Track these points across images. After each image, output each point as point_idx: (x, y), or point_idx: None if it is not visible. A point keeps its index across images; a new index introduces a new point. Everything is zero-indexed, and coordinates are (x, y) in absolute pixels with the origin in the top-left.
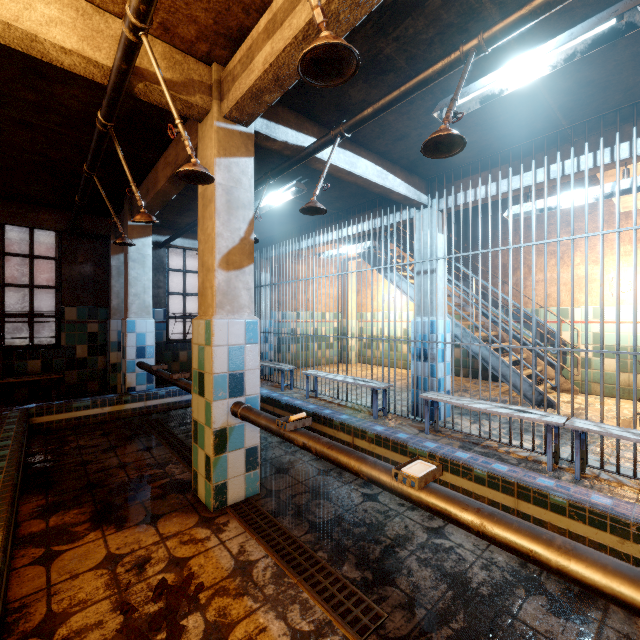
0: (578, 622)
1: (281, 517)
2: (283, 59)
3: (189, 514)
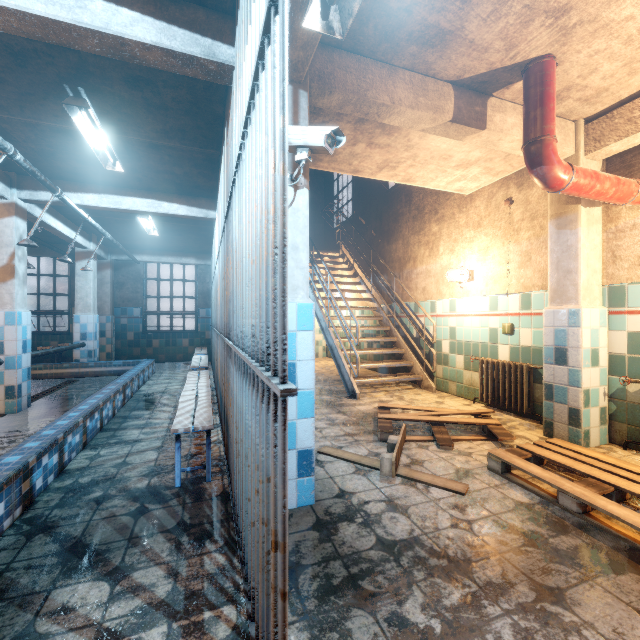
0: None
1: None
2: None
3: None
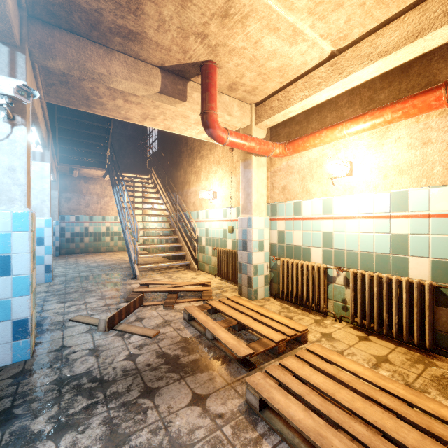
0: None
1: None
2: None
3: None
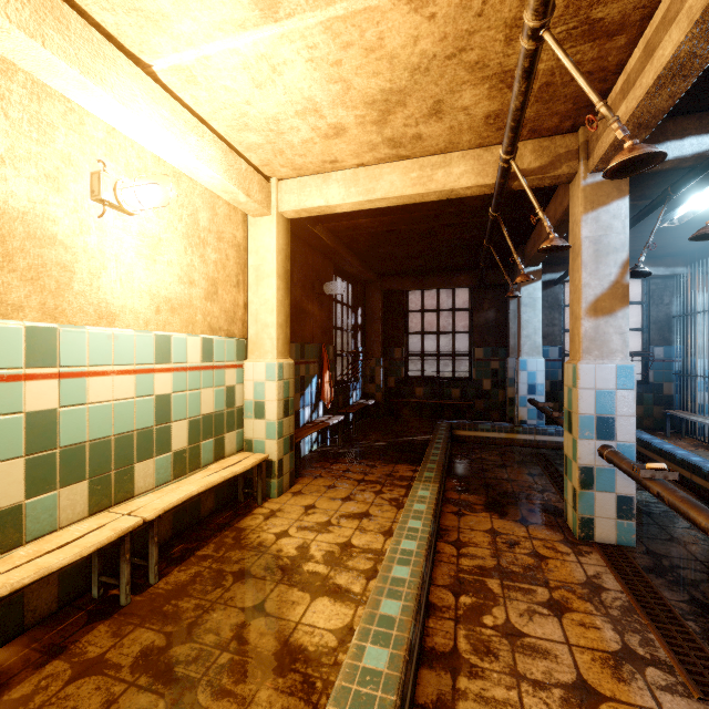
0: None
1: (653, 575)
2: (639, 111)
3: (555, 532)
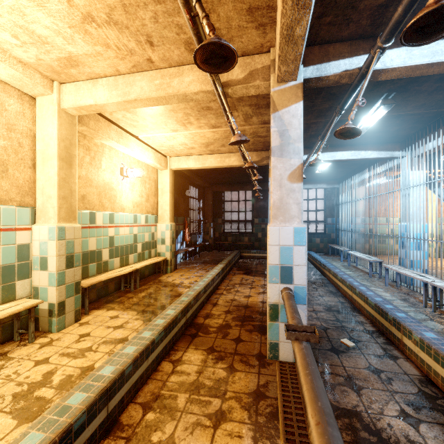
0: (327, 311)
1: None
2: None
3: (262, 277)
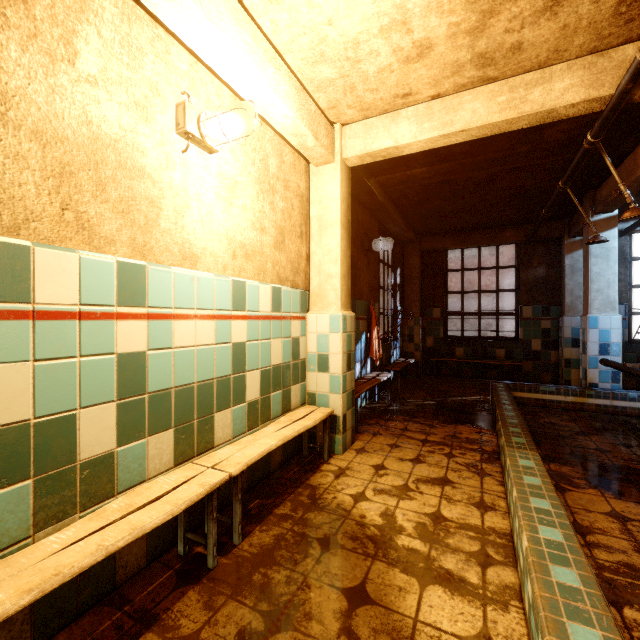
0: None
1: None
2: None
3: None
